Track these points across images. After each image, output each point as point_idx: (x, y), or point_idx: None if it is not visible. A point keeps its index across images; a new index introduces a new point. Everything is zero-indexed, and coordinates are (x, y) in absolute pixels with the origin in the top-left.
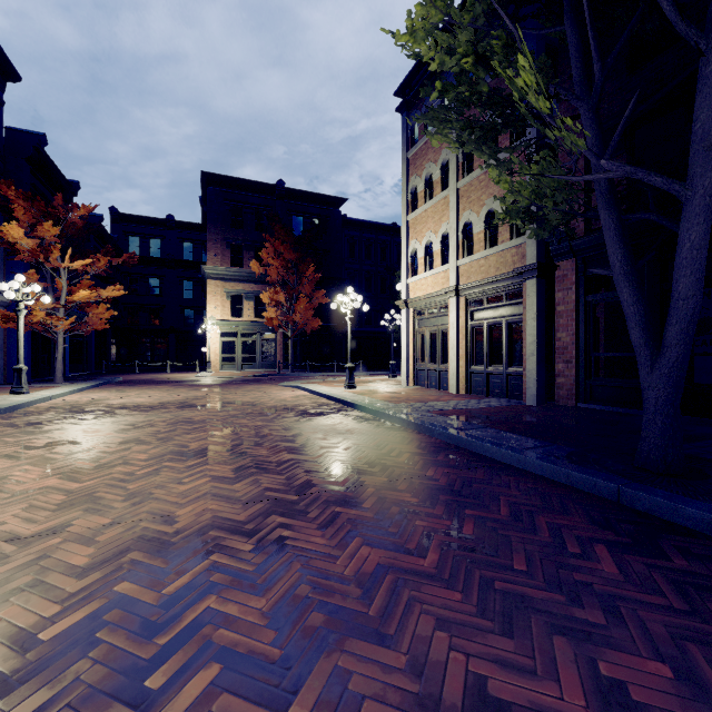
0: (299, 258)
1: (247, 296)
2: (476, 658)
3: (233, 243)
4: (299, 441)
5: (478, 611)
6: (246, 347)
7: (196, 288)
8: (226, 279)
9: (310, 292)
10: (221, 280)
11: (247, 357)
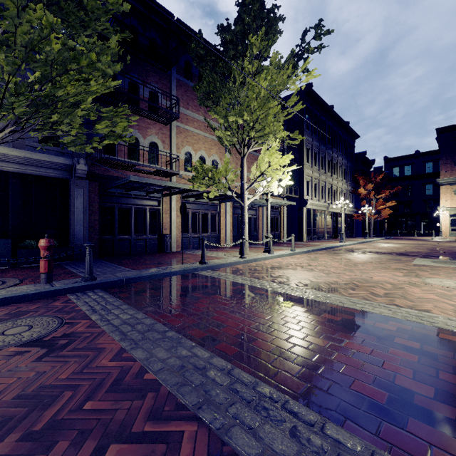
0: None
1: None
2: (446, 256)
3: None
4: (453, 250)
5: (452, 256)
6: None
7: (434, 188)
8: (453, 184)
9: None
10: (450, 185)
11: None
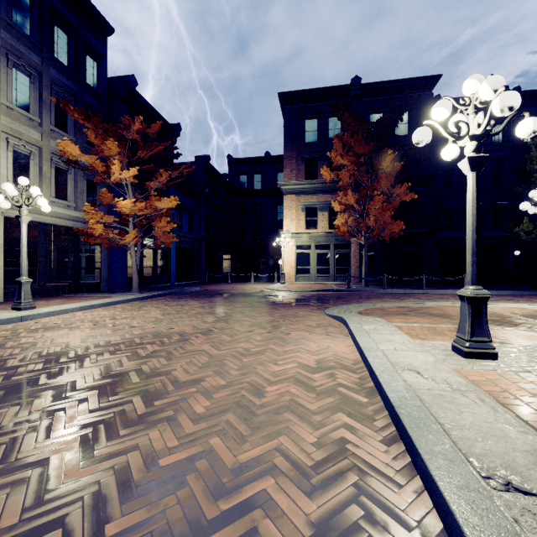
0: (375, 153)
1: (321, 207)
2: None
3: (307, 156)
4: None
5: None
6: (320, 259)
7: None
8: (301, 193)
9: (388, 187)
10: (296, 195)
11: (321, 269)
